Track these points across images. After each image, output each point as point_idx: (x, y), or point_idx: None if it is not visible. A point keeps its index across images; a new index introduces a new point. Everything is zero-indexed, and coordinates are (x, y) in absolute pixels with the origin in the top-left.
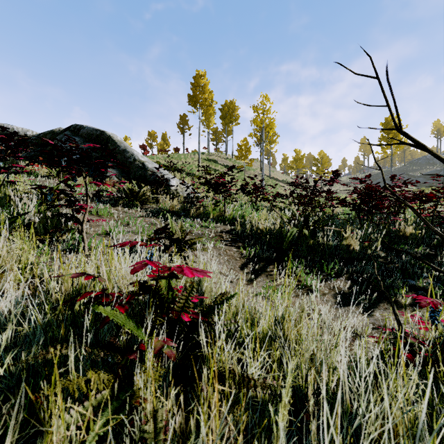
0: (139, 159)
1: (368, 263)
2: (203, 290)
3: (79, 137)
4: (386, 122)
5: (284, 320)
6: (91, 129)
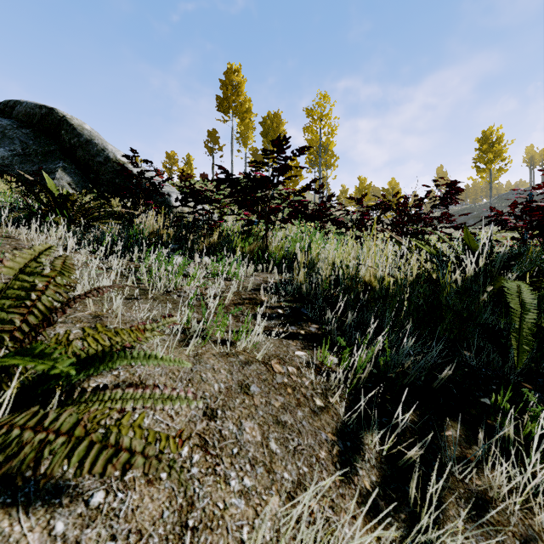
0: (115, 157)
1: None
2: None
3: (11, 120)
4: (484, 137)
5: None
6: (32, 105)
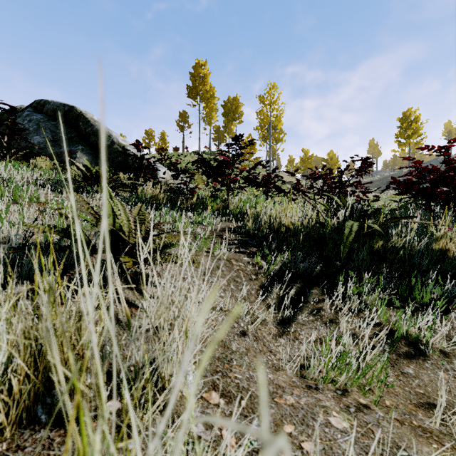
0: (118, 142)
1: None
2: None
3: (42, 115)
4: (404, 117)
5: None
6: (58, 104)
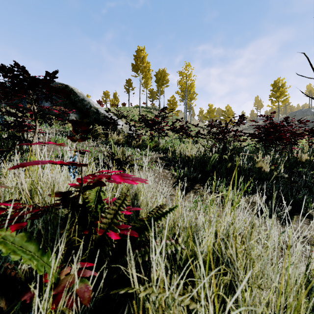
0: (94, 106)
1: (276, 182)
2: (139, 203)
3: None
4: (275, 83)
5: (227, 236)
6: (58, 83)
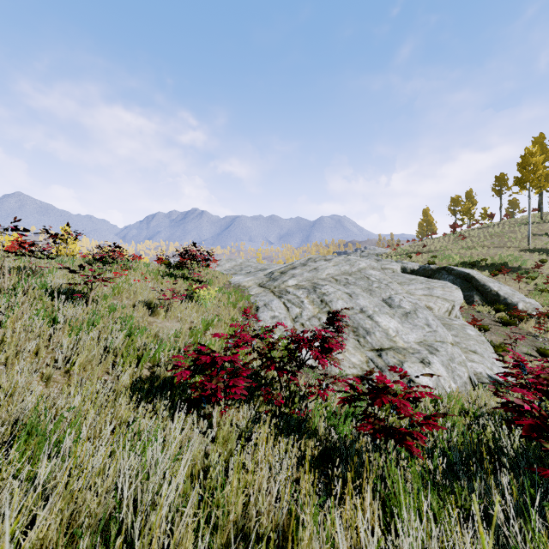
0: (493, 289)
1: None
2: None
3: (452, 275)
4: None
5: None
6: (460, 271)
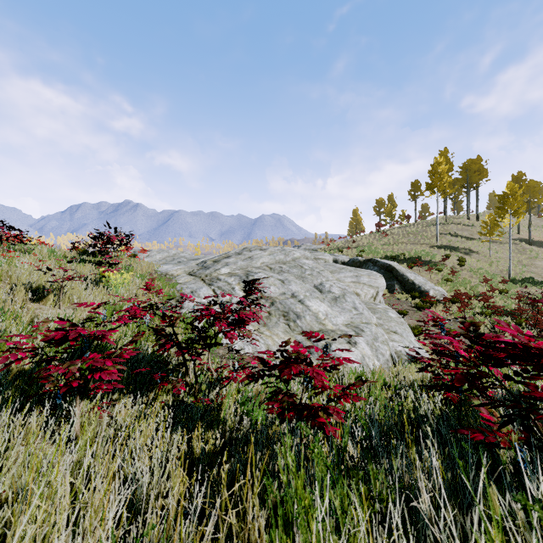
0: (410, 279)
1: None
2: None
3: (376, 267)
4: None
5: None
6: (383, 263)
